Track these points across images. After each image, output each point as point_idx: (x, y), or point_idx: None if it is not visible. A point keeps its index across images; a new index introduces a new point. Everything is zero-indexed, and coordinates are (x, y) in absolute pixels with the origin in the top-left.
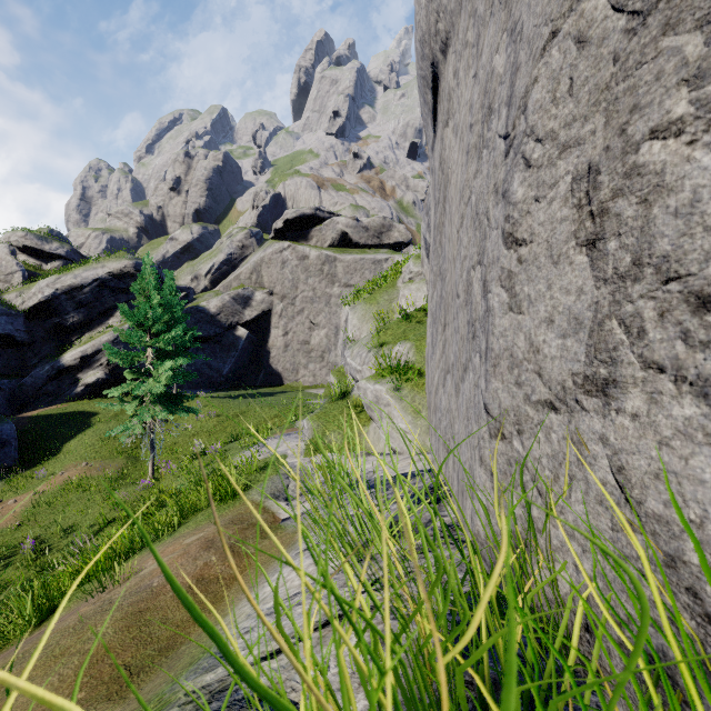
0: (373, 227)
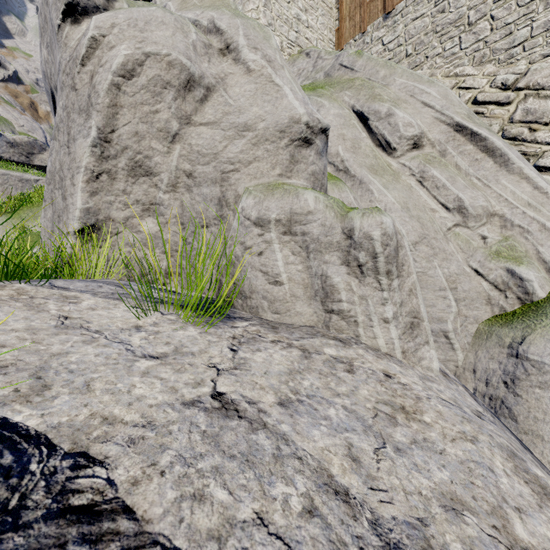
0: (21, 145)
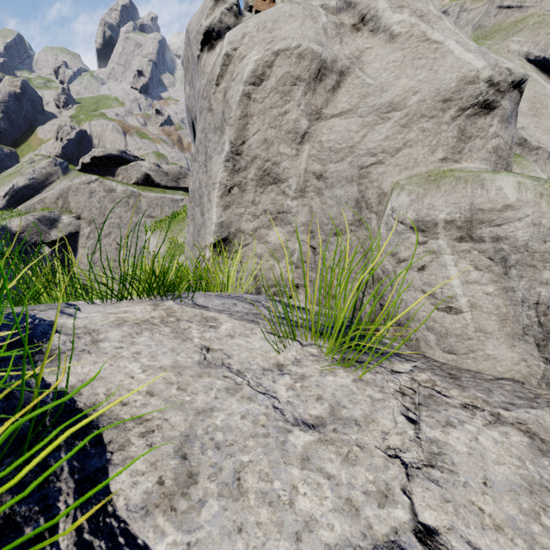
0: (172, 173)
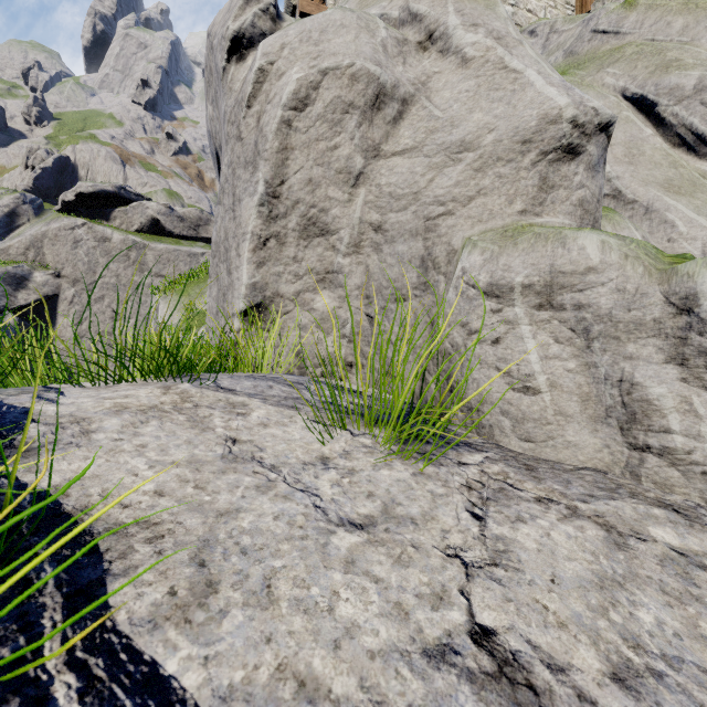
0: (190, 218)
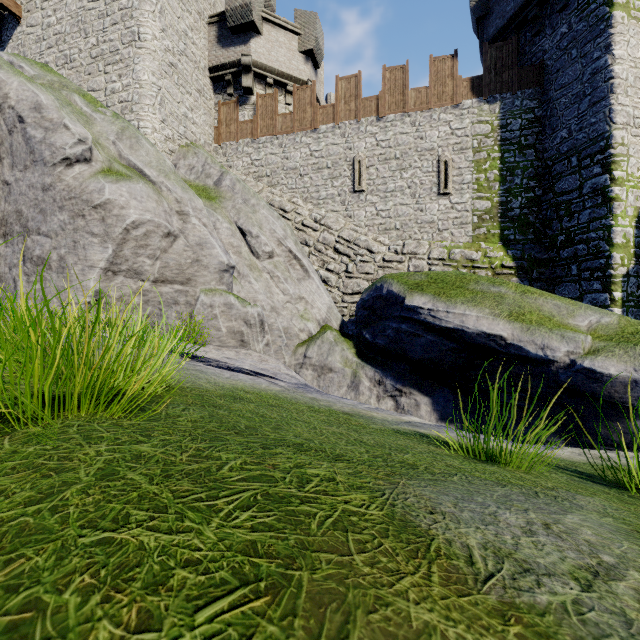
0: None
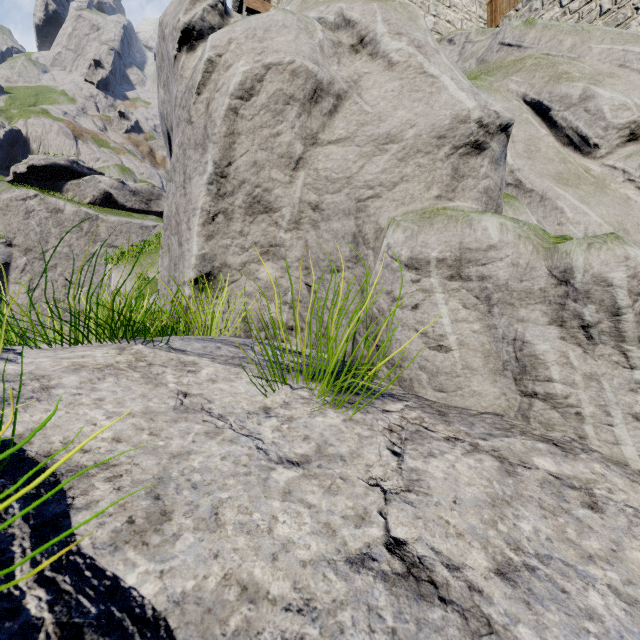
0: (142, 193)
